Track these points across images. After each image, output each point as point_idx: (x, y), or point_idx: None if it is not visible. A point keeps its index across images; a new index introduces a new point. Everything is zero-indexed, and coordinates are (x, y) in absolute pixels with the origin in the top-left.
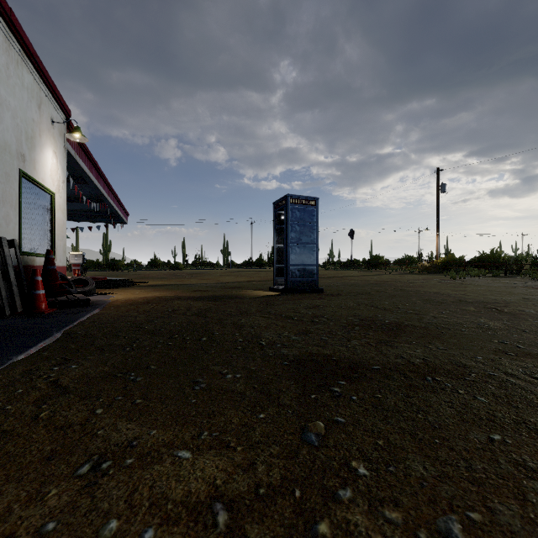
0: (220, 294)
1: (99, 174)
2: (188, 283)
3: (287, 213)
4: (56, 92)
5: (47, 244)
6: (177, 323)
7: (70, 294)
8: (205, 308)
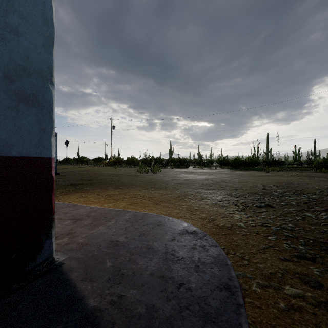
0: None
1: None
2: None
3: None
4: None
5: None
6: None
7: None
8: None
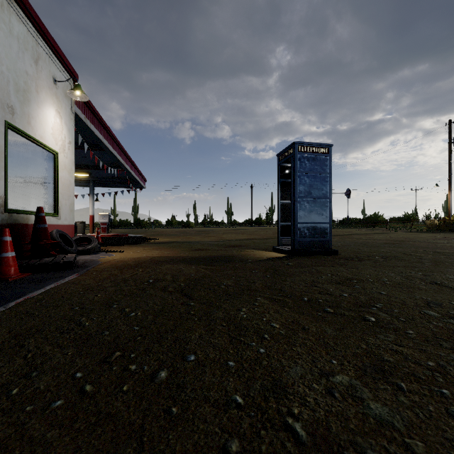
0: (219, 254)
1: (114, 141)
2: (193, 241)
3: (295, 162)
4: (58, 52)
5: (49, 202)
6: (141, 313)
7: (68, 253)
8: (196, 276)
